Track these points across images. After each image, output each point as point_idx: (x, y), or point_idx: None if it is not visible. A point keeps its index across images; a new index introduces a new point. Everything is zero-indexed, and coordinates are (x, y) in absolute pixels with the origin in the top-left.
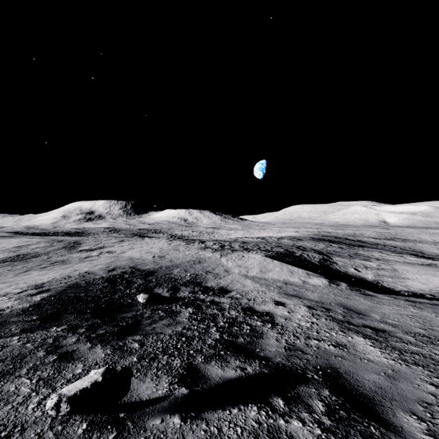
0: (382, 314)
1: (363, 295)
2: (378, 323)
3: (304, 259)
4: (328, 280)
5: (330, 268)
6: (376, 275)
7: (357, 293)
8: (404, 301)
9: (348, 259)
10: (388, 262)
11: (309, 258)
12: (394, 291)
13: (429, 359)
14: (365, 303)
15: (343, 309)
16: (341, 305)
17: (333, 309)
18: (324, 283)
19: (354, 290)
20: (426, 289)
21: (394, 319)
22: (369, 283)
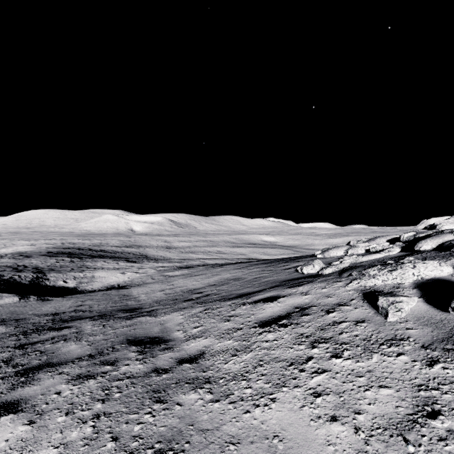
0: (38, 310)
1: (42, 302)
2: (26, 316)
3: (12, 281)
4: (21, 297)
5: (40, 285)
6: (78, 283)
7: (39, 301)
8: (68, 298)
9: (63, 274)
10: (95, 271)
11: (19, 280)
12: (82, 292)
13: (32, 323)
14: (36, 306)
15: (10, 314)
16: (11, 313)
17: (0, 317)
18: (14, 300)
19: (40, 299)
20: (101, 286)
21: (42, 311)
22: (69, 291)
